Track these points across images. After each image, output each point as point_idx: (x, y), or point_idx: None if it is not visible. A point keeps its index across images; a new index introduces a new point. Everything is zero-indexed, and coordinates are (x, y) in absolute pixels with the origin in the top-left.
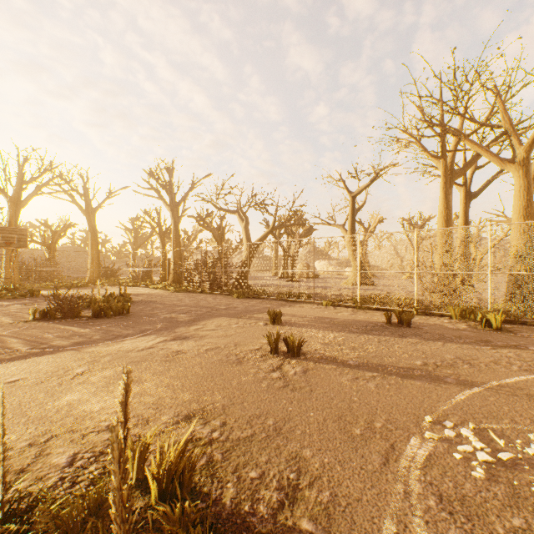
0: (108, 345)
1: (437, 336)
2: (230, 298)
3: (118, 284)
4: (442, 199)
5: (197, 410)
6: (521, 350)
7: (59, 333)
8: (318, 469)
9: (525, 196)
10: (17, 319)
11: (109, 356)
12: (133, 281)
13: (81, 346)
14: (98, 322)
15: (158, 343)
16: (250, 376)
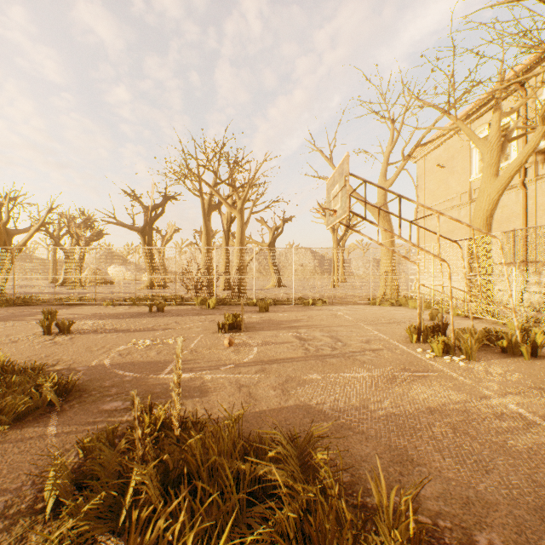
0: None
1: (176, 314)
2: None
3: None
4: (204, 225)
5: None
6: (211, 315)
7: None
8: (70, 359)
9: (241, 231)
10: None
11: None
12: None
13: None
14: None
15: None
16: (27, 345)
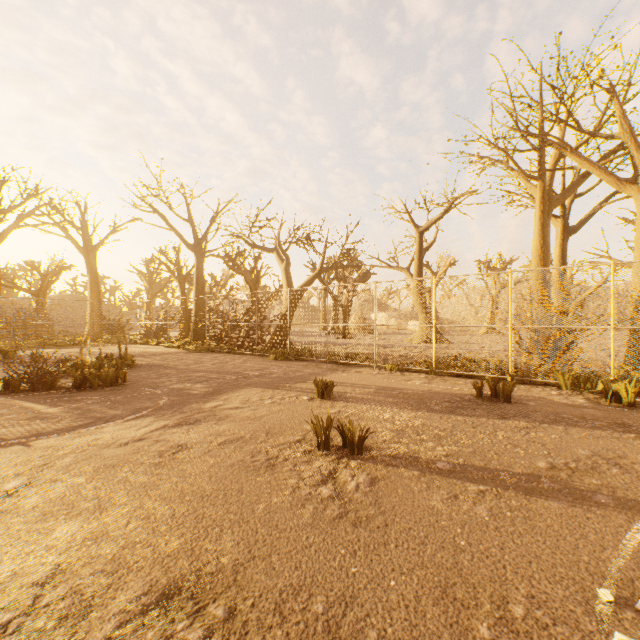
0: (78, 434)
1: (552, 417)
2: (266, 360)
3: (124, 342)
4: (538, 233)
5: (186, 577)
6: None
7: (14, 415)
8: None
9: None
10: None
11: (71, 456)
12: (145, 338)
13: (35, 438)
14: (77, 396)
15: (153, 431)
16: (286, 494)
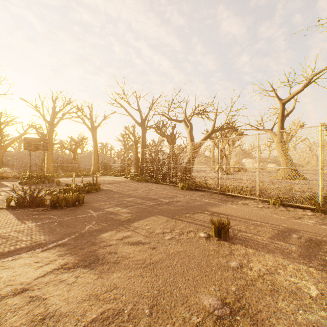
0: None
1: None
2: (176, 189)
3: (108, 174)
4: None
5: None
6: None
7: None
8: None
9: None
10: (0, 205)
11: None
12: (118, 172)
13: None
14: (44, 215)
15: (45, 274)
16: None
